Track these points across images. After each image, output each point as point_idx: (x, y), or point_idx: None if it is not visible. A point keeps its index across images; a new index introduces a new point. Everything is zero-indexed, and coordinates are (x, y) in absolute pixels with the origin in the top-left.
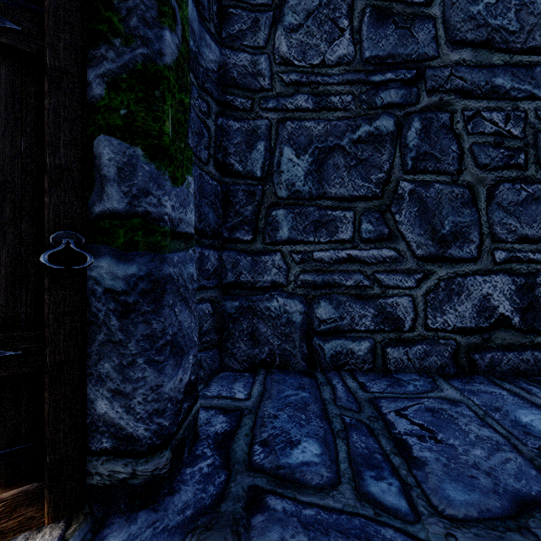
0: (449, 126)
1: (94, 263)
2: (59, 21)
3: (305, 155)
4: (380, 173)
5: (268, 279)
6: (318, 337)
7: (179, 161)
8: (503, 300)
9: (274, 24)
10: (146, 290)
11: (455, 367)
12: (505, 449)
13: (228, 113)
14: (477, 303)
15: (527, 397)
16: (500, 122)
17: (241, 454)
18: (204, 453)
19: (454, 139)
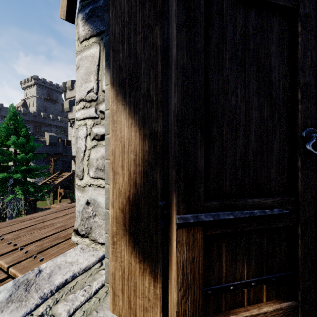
0: None
1: None
2: None
3: None
4: None
5: None
6: None
7: None
8: None
9: None
10: None
11: None
12: None
13: None
14: None
15: None
16: None
17: None
18: None
19: None
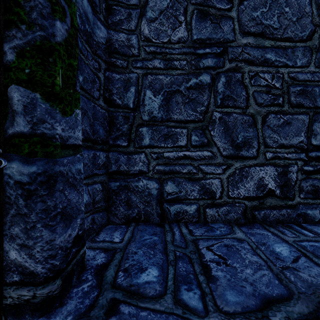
0: (241, 81)
1: (8, 165)
2: None
3: (159, 95)
4: (202, 107)
5: (137, 169)
6: (166, 203)
7: (68, 101)
8: (270, 180)
9: (140, 16)
10: (43, 181)
11: (244, 219)
12: (263, 268)
13: (112, 69)
14: (256, 182)
15: (281, 236)
16: (269, 79)
17: (110, 278)
18: (87, 278)
19: (244, 88)
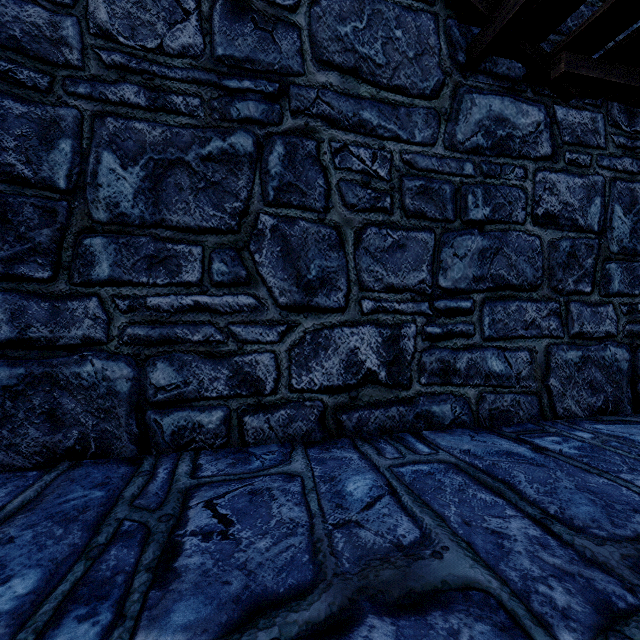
0: (315, 156)
1: None
2: None
3: (135, 166)
4: (237, 202)
5: (78, 334)
6: (153, 410)
7: None
8: (370, 354)
9: None
10: None
11: (322, 431)
12: (298, 532)
13: (4, 88)
14: (344, 357)
15: (373, 459)
16: (367, 160)
17: None
18: None
19: (321, 171)
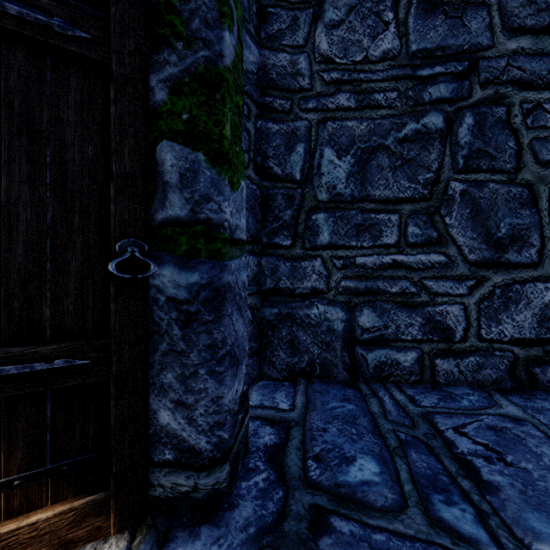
0: (505, 120)
1: (156, 271)
2: (124, 27)
3: (347, 156)
4: (428, 173)
5: (308, 285)
6: (360, 346)
7: (235, 166)
8: None
9: (314, 21)
10: (208, 299)
11: (512, 381)
12: None
13: (267, 115)
14: (537, 312)
15: None
16: None
17: (295, 469)
18: (256, 466)
19: (511, 134)
